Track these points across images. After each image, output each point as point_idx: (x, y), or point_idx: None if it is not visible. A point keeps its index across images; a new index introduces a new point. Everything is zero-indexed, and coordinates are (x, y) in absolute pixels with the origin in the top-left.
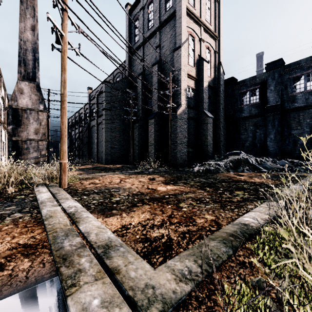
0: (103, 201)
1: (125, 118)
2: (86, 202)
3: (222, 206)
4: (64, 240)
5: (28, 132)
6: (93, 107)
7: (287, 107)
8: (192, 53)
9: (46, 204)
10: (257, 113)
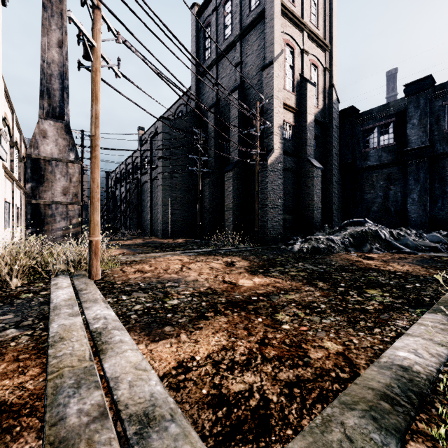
0: (151, 305)
1: (190, 170)
2: (125, 307)
3: (351, 321)
4: (71, 399)
5: (53, 193)
6: (145, 155)
7: (440, 150)
8: (290, 72)
9: (61, 312)
10: (390, 161)
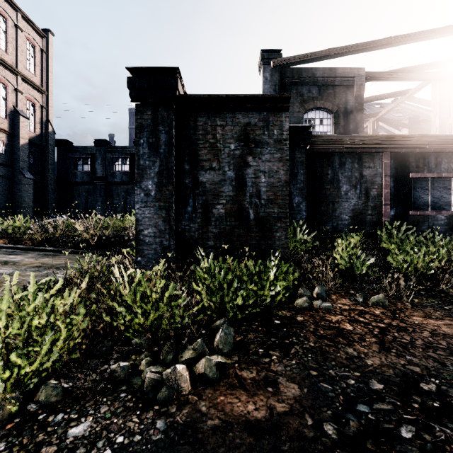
0: None
1: None
2: None
3: None
4: None
5: None
6: None
7: (111, 181)
8: (3, 102)
9: None
10: (88, 181)
